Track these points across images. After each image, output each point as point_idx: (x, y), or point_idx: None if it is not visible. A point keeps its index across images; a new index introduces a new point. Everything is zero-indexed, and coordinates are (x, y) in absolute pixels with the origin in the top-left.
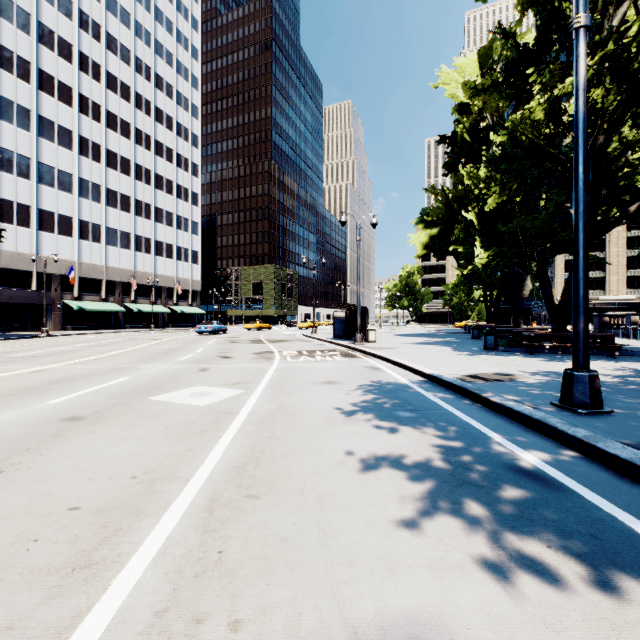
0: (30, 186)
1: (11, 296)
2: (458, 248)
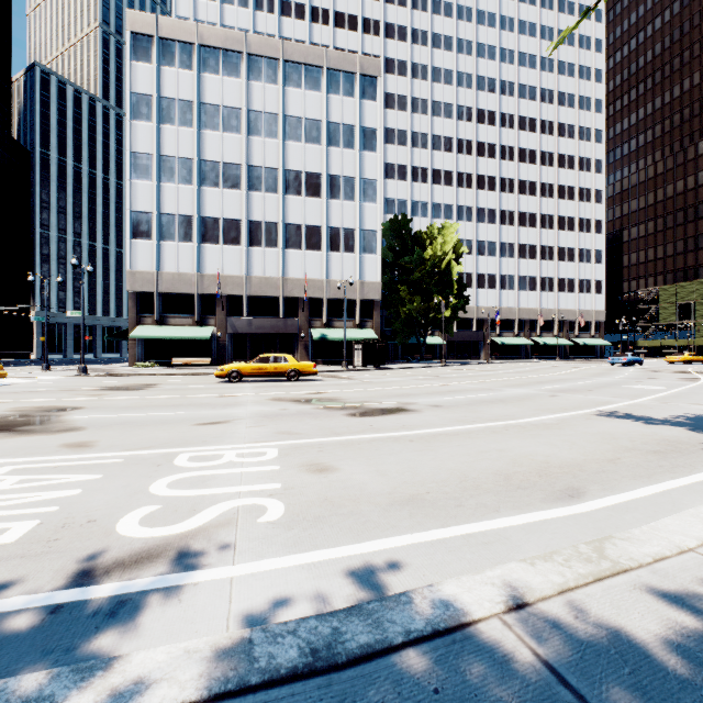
0: (472, 259)
1: (463, 336)
2: None
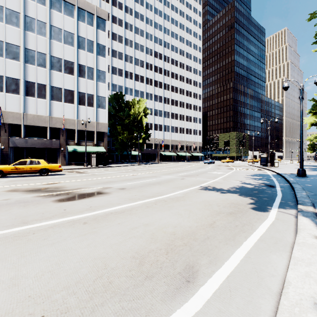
0: (152, 117)
1: (148, 151)
2: None
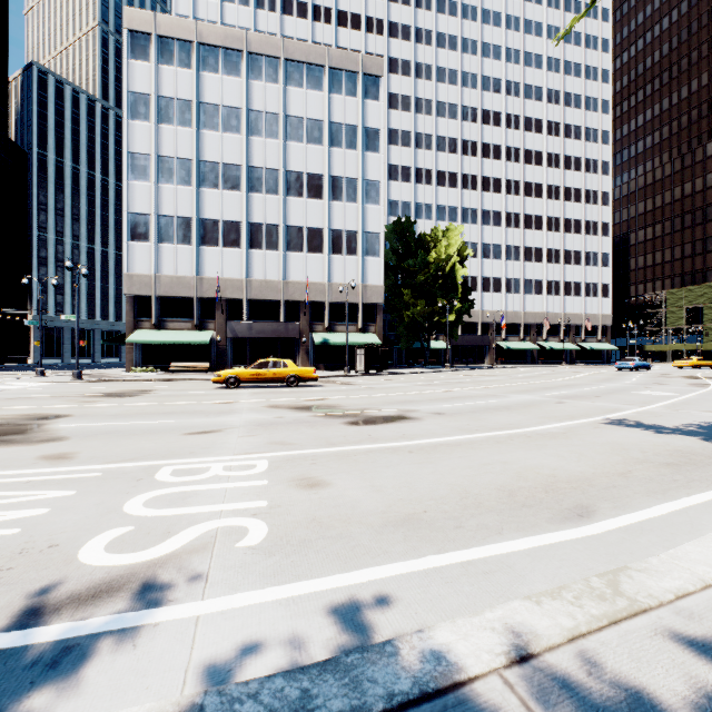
0: (477, 262)
1: (467, 340)
2: None
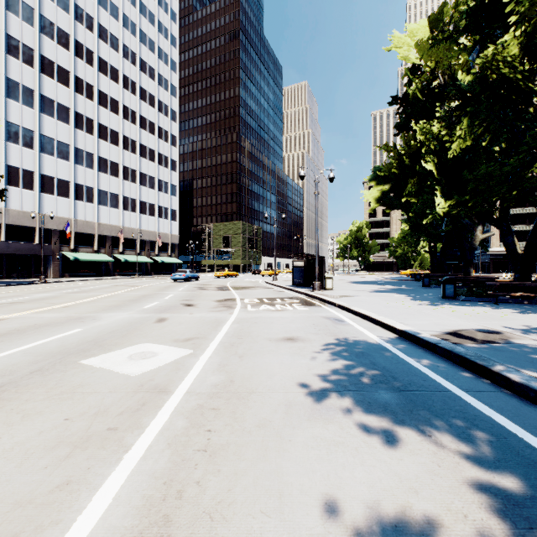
0: (33, 155)
1: (17, 248)
2: (410, 201)
